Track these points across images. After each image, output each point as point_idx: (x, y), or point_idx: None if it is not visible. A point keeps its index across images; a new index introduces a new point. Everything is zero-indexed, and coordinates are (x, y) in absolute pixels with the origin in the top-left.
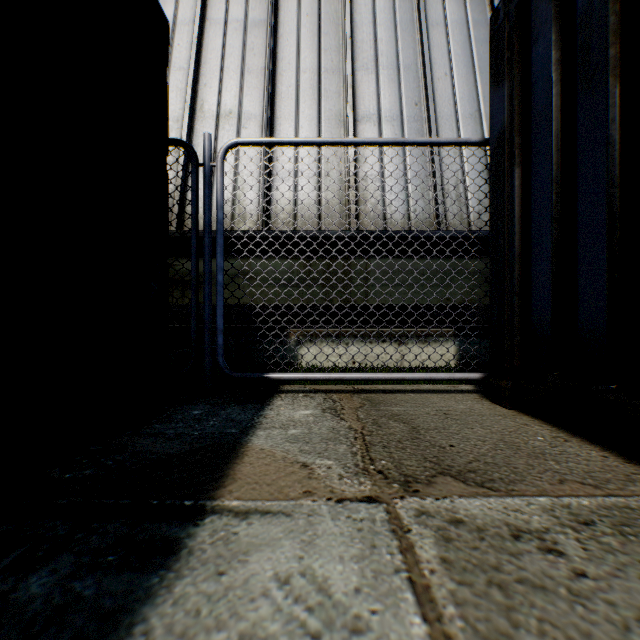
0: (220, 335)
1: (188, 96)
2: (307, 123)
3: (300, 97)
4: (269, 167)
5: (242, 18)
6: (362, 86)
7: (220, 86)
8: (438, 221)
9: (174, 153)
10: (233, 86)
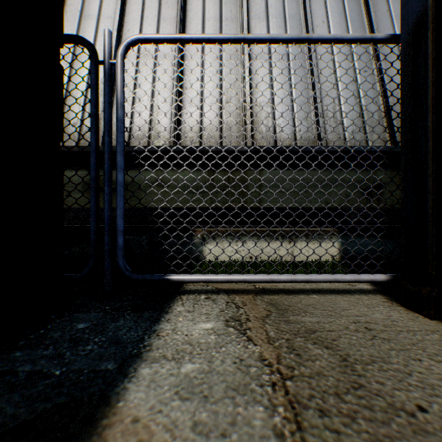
0: (120, 236)
1: (114, 38)
2: (211, 60)
3: None
4: (179, 95)
5: None
6: (255, 31)
7: (140, 31)
8: (319, 139)
9: (102, 84)
10: (151, 31)
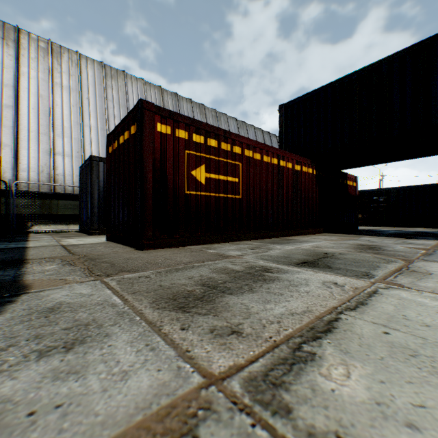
0: (15, 222)
1: None
2: (34, 152)
3: (31, 141)
4: (17, 166)
5: (1, 102)
6: (58, 142)
7: None
8: None
9: None
10: None
